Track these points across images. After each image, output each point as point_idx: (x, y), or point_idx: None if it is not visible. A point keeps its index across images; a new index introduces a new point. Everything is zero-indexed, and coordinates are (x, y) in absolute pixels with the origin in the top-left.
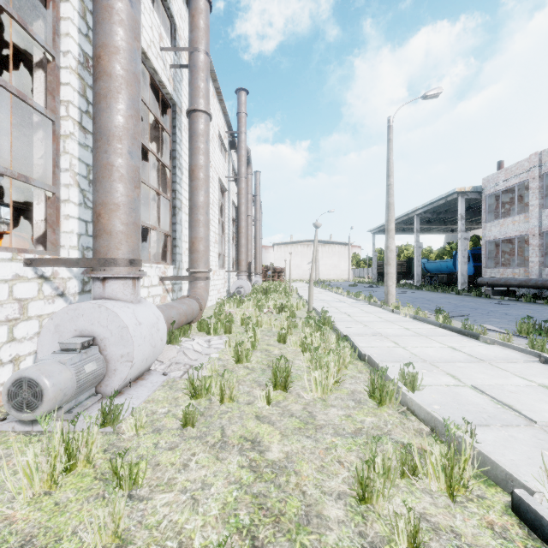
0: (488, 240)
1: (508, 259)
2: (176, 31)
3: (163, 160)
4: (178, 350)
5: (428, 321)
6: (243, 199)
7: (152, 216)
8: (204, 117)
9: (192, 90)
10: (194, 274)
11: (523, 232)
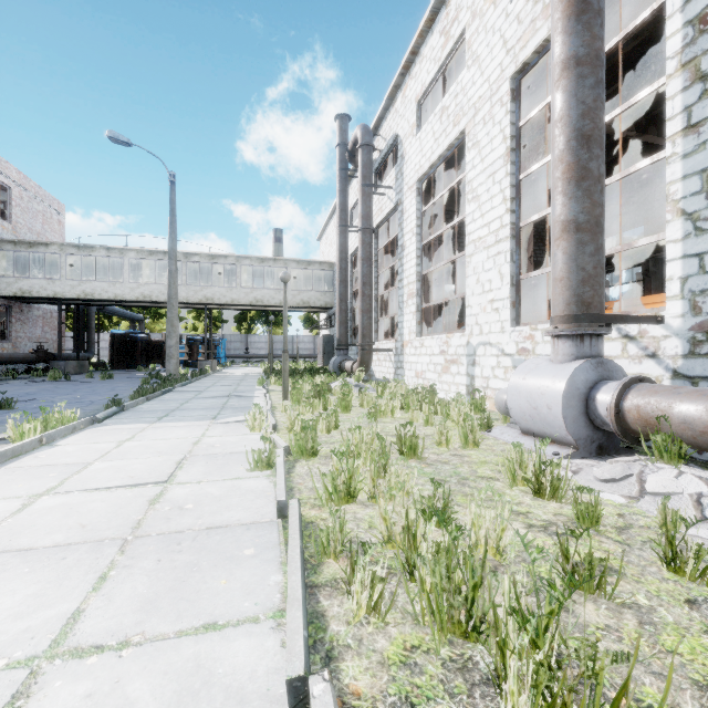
0: None
1: None
2: None
3: None
4: (631, 463)
5: None
6: None
7: None
8: None
9: None
10: None
11: None
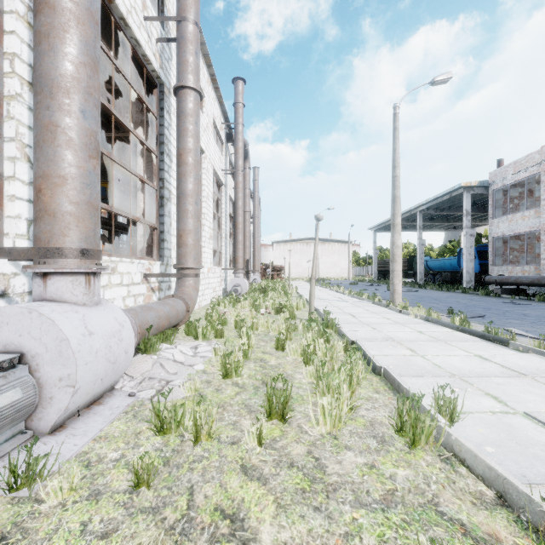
0: (495, 236)
1: (516, 257)
2: (164, 3)
3: (148, 144)
4: (154, 361)
5: (443, 323)
6: (240, 194)
7: (139, 207)
8: (193, 95)
9: (179, 64)
10: (182, 271)
11: (534, 228)
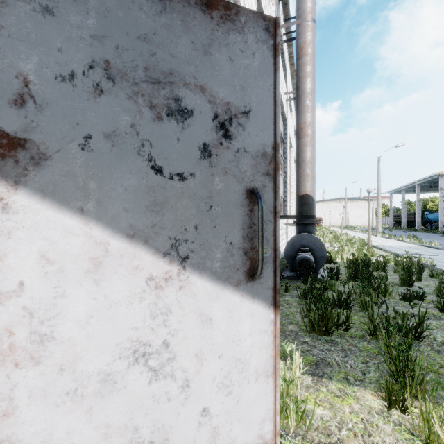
0: None
1: None
2: None
3: None
4: None
5: (384, 237)
6: None
7: None
8: None
9: None
10: None
11: None
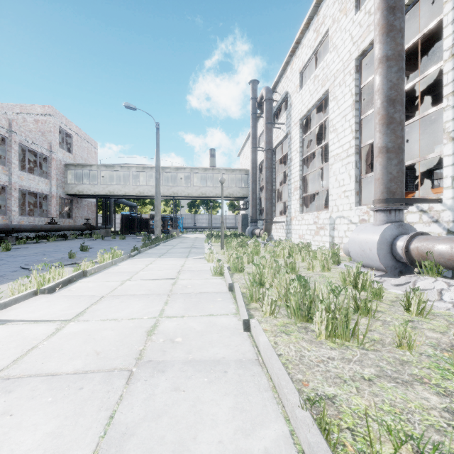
0: None
1: None
2: None
3: None
4: (412, 277)
5: None
6: None
7: None
8: None
9: None
10: None
11: None
